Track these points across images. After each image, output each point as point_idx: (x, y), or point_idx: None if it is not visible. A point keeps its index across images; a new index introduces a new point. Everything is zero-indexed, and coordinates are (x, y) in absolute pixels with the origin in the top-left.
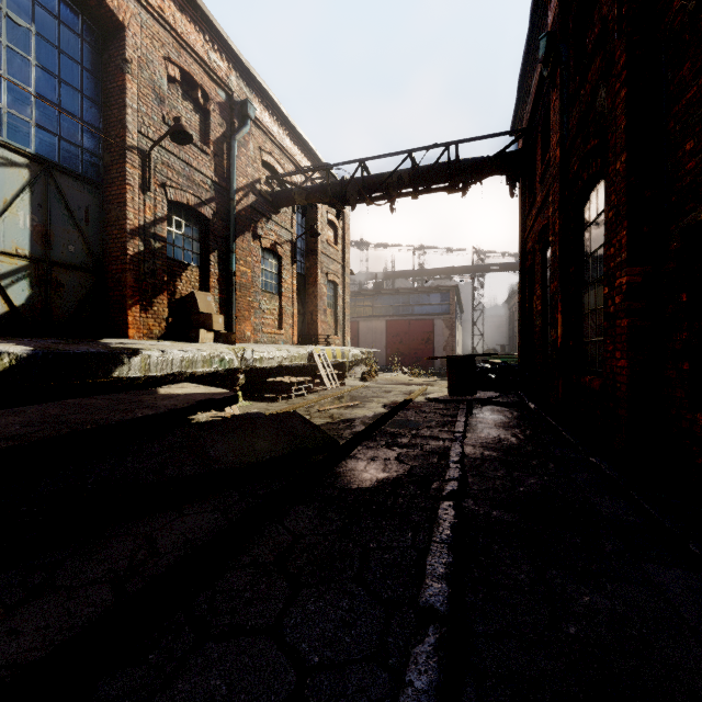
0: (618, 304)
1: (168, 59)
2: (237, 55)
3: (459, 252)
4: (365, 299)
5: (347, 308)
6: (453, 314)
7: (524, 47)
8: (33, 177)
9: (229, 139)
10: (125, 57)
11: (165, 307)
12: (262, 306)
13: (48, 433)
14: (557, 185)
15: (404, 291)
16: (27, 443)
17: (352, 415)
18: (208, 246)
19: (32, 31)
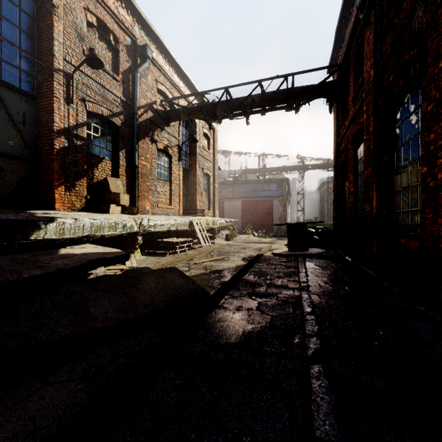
0: (441, 179)
1: (87, 9)
2: (139, 12)
3: (287, 158)
4: (228, 187)
5: (216, 192)
6: (285, 196)
7: (342, 5)
8: None
9: (134, 72)
10: (53, 3)
11: (84, 188)
12: (158, 189)
13: None
14: (371, 97)
15: (253, 181)
16: None
17: (220, 266)
18: (118, 145)
19: None
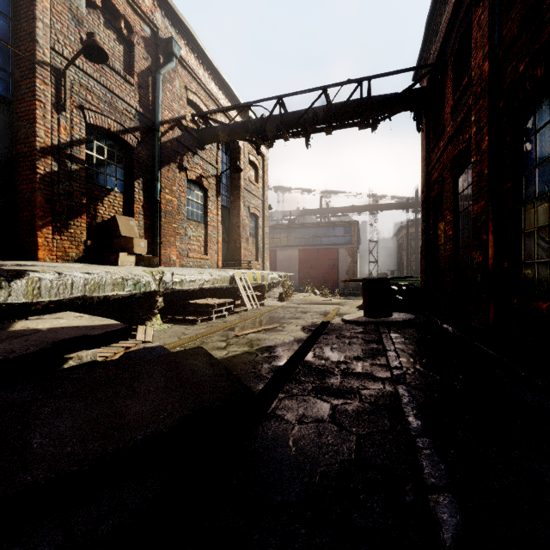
0: None
1: None
2: None
3: (356, 196)
4: (282, 232)
5: (266, 238)
6: (354, 244)
7: None
8: None
9: (155, 74)
10: None
11: (83, 230)
12: (188, 233)
13: None
14: (485, 100)
15: (313, 225)
16: None
17: (271, 341)
18: (133, 173)
19: None
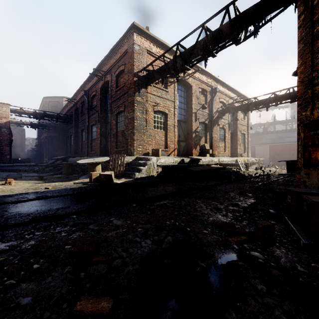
0: None
1: (199, 88)
2: (214, 76)
3: None
4: (258, 136)
5: (249, 143)
6: None
7: None
8: (178, 124)
9: (211, 100)
10: (192, 93)
11: (198, 148)
12: (219, 145)
13: (207, 169)
14: None
15: (279, 131)
16: (206, 169)
17: None
18: (207, 131)
19: (177, 95)
